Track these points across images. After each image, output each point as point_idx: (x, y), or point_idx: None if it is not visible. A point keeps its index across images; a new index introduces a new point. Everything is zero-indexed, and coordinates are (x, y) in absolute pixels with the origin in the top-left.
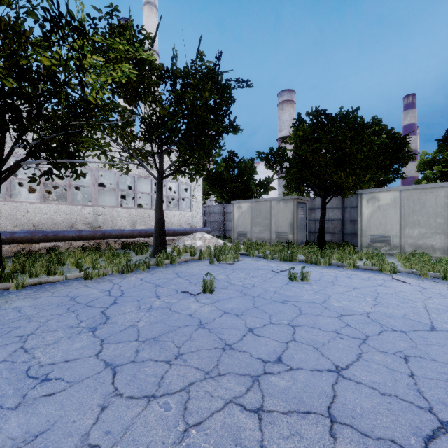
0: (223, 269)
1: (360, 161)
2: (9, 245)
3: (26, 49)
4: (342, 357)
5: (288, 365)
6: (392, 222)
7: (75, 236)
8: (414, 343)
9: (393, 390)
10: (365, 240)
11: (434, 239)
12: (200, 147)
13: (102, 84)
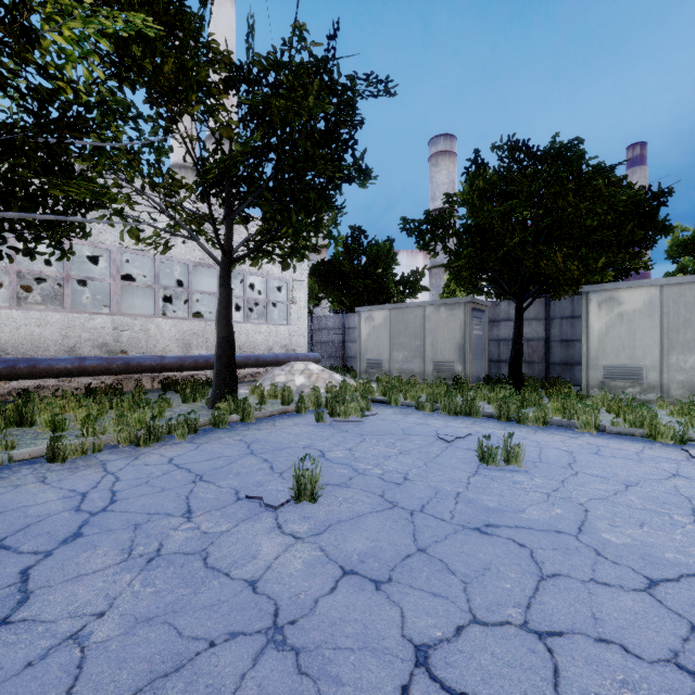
0: (342, 433)
1: (589, 232)
2: None
3: None
4: None
5: None
6: (645, 342)
7: (72, 368)
8: None
9: None
10: (595, 375)
11: None
12: (300, 207)
13: (88, 52)
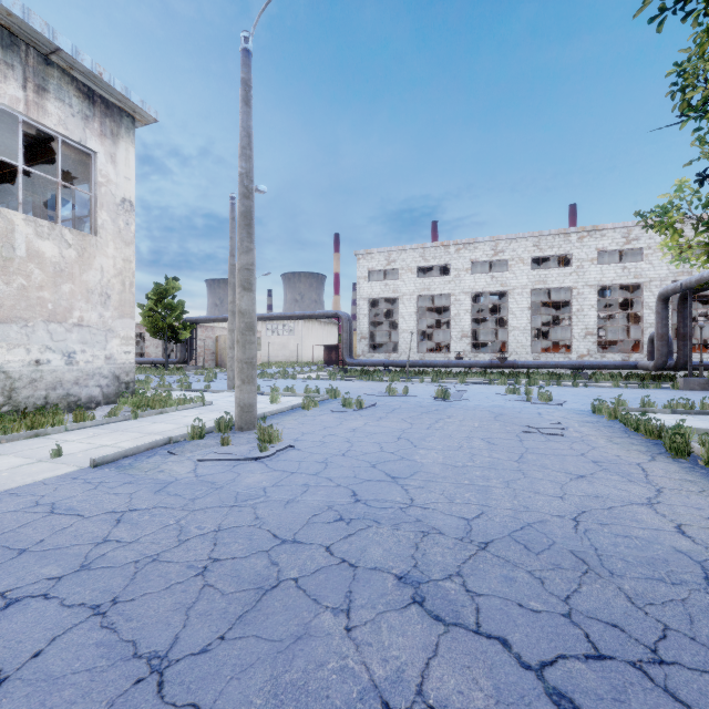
0: None
1: None
2: None
3: None
4: None
5: (6, 595)
6: None
7: None
8: None
9: None
10: None
11: None
12: None
13: None
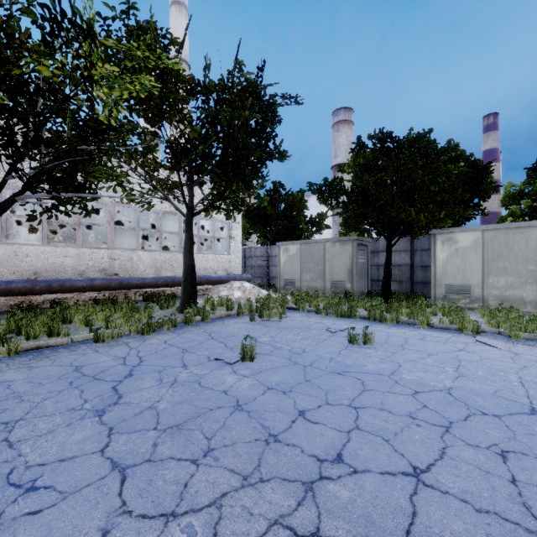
0: (267, 327)
1: (433, 194)
2: (4, 297)
3: (24, 56)
4: (421, 453)
5: (350, 466)
6: (472, 269)
7: (86, 286)
8: (512, 432)
9: (492, 505)
10: (440, 291)
11: (524, 289)
12: (239, 177)
13: (116, 100)
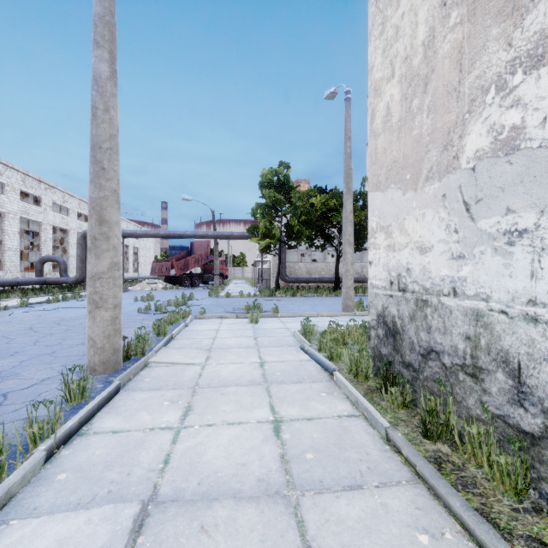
0: None
1: None
2: (324, 284)
3: None
4: None
5: None
6: None
7: (355, 280)
8: None
9: None
10: None
11: None
12: None
13: None
